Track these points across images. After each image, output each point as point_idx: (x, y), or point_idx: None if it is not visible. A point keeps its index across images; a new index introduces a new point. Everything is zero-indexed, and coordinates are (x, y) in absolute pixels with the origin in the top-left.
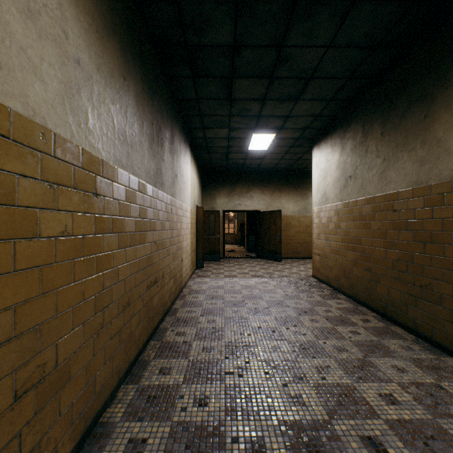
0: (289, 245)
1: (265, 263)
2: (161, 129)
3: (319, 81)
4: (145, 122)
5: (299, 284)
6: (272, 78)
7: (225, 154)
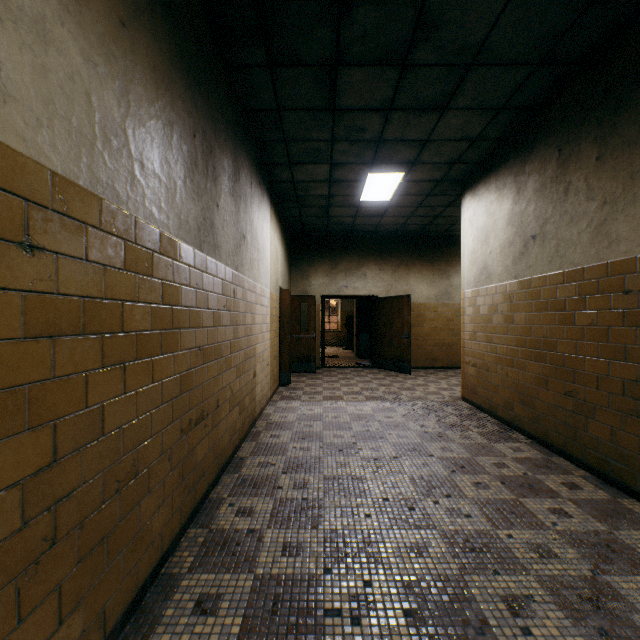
0: (422, 348)
1: (385, 376)
2: (212, 151)
3: (485, 72)
4: (176, 128)
5: (444, 413)
6: (404, 66)
7: (324, 209)
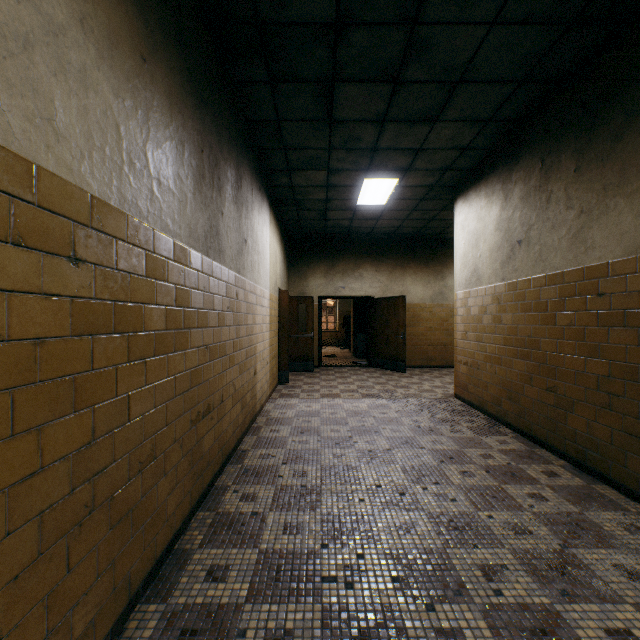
0: (417, 347)
1: (381, 375)
2: (217, 163)
3: (473, 88)
4: (187, 145)
5: (436, 410)
6: (397, 82)
7: (322, 212)
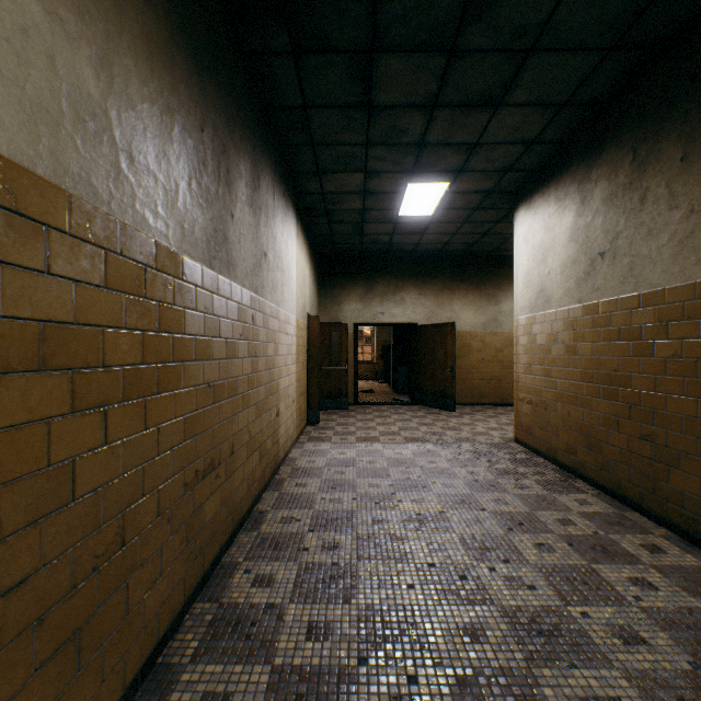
0: (467, 382)
1: (426, 414)
2: (225, 151)
3: (548, 59)
4: (179, 117)
5: (495, 458)
6: (452, 52)
7: (358, 225)
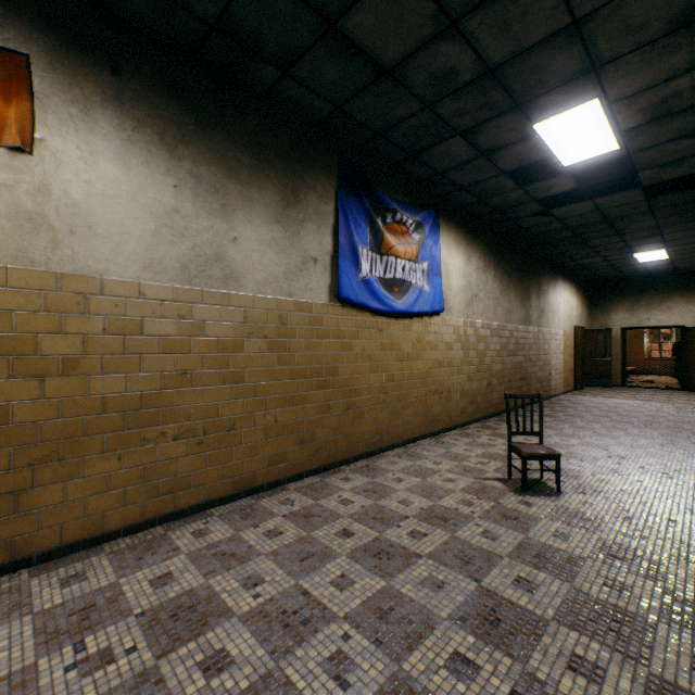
0: None
1: (680, 394)
2: (528, 290)
3: (671, 226)
4: (518, 295)
5: (689, 409)
6: (619, 235)
7: (611, 269)
